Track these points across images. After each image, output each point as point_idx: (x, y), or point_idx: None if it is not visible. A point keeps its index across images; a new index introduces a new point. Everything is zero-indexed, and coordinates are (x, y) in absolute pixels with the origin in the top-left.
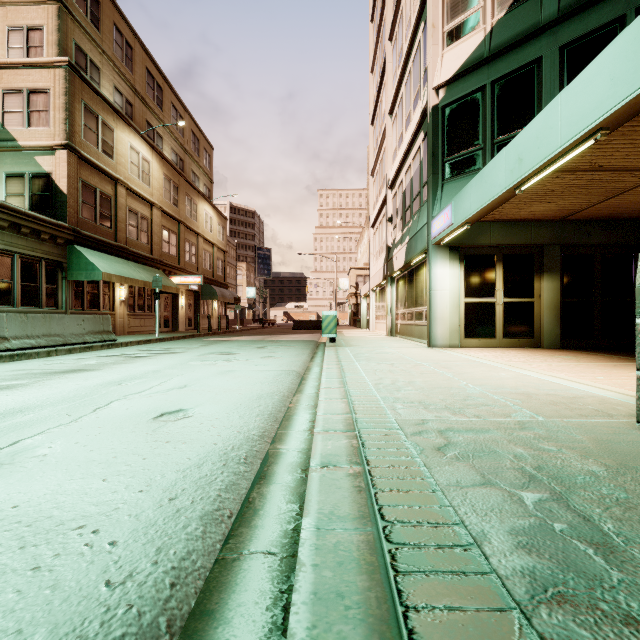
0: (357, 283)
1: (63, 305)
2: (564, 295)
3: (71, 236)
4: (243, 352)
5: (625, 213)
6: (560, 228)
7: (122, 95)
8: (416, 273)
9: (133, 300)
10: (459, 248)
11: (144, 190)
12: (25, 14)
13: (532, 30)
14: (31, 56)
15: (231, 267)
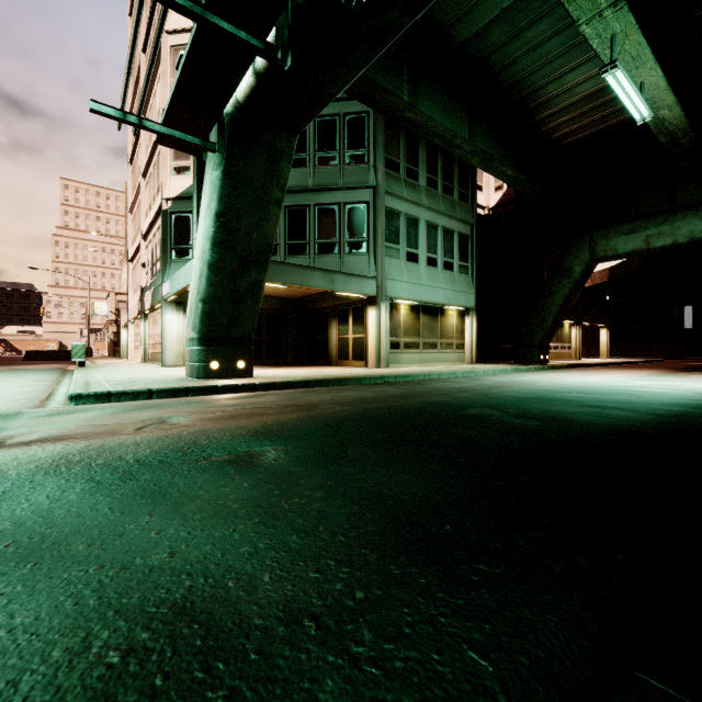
0: (119, 309)
1: None
2: None
3: None
4: None
5: (271, 294)
6: None
7: None
8: (160, 315)
9: None
10: (183, 303)
11: None
12: None
13: None
14: None
15: None
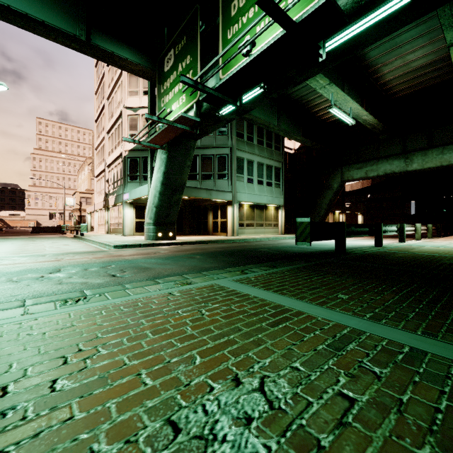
0: (81, 202)
1: None
2: None
3: None
4: (42, 240)
5: None
6: None
7: None
8: (119, 209)
9: None
10: (133, 203)
11: None
12: None
13: None
14: None
15: None
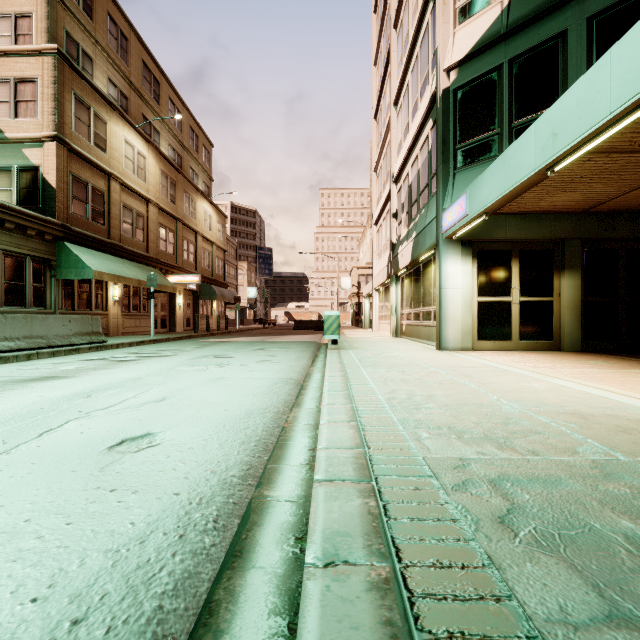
0: (359, 283)
1: (52, 305)
2: (586, 294)
3: (60, 232)
4: (239, 355)
5: None
6: (582, 221)
7: (117, 87)
8: (424, 271)
9: (128, 300)
10: (472, 243)
11: (139, 186)
12: (13, 1)
13: (556, 0)
14: (19, 44)
15: (232, 267)
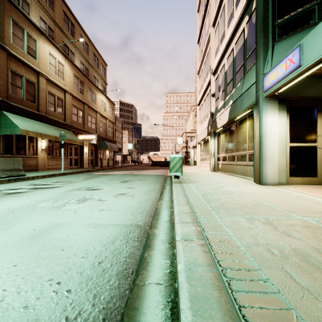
0: (187, 140)
1: None
2: None
3: (0, 105)
4: (105, 187)
5: None
6: None
7: (46, 23)
8: (238, 127)
9: (51, 149)
10: (286, 100)
11: (59, 82)
12: None
13: None
14: None
15: (119, 133)
